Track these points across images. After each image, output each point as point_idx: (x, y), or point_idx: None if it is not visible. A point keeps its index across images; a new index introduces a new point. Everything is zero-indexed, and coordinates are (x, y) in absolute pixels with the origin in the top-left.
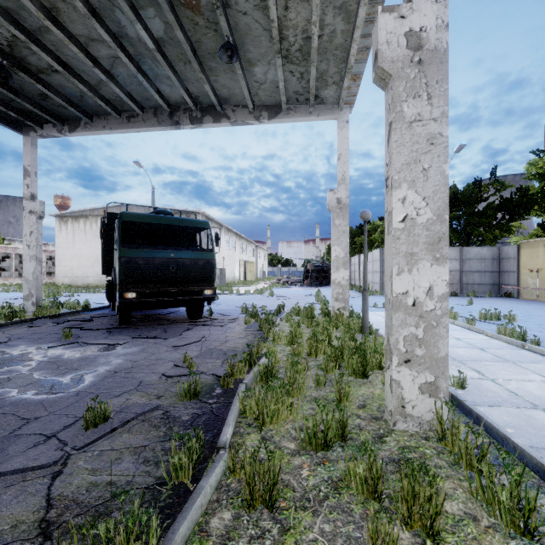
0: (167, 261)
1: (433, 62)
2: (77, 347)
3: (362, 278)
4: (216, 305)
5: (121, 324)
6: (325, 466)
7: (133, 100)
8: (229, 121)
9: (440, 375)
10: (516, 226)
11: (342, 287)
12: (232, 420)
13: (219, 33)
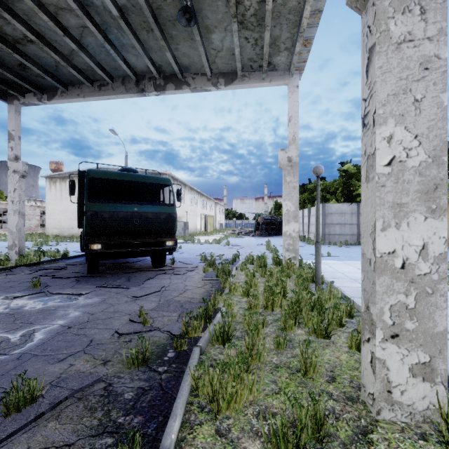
0: (131, 214)
1: None
2: (42, 296)
3: (305, 230)
4: (179, 253)
5: (89, 273)
6: None
7: (102, 69)
8: (189, 88)
9: (437, 355)
10: None
11: (293, 238)
12: (181, 406)
13: None
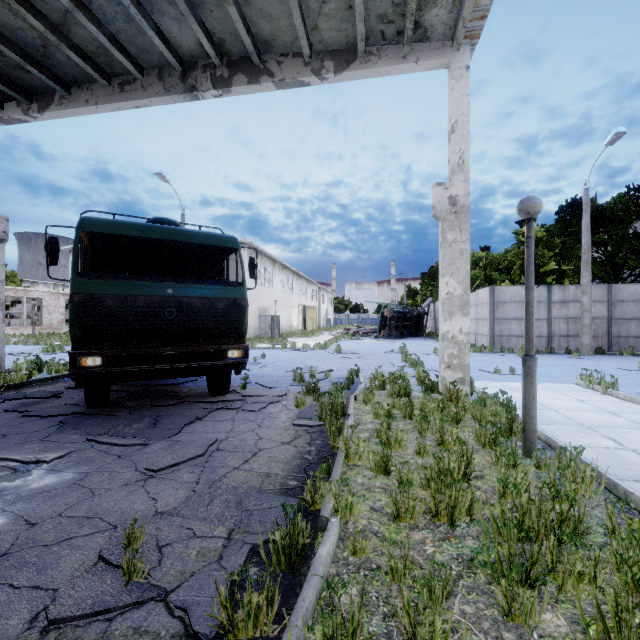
0: (160, 300)
1: None
2: None
3: None
4: (259, 367)
5: (90, 407)
6: None
7: (123, 50)
8: (272, 80)
9: None
10: None
11: (459, 345)
12: None
13: None
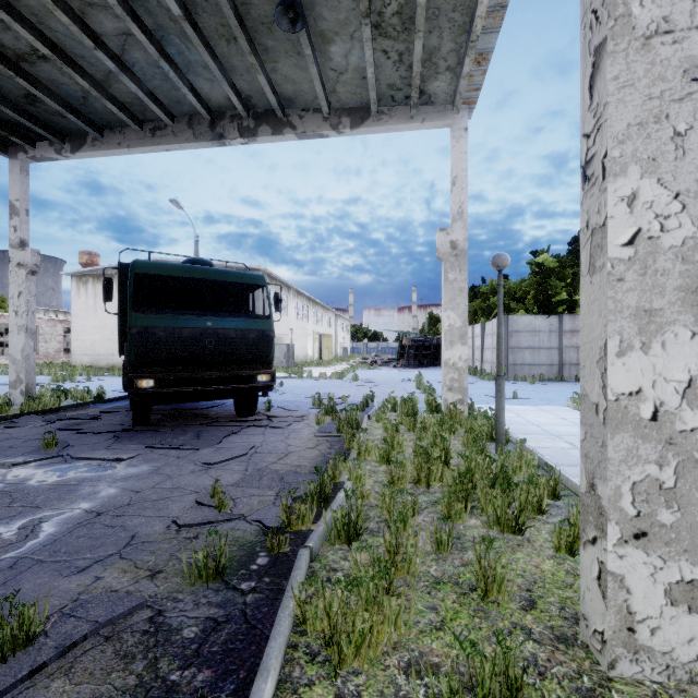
0: (201, 332)
1: None
2: (59, 463)
3: (477, 357)
4: (279, 394)
5: (136, 425)
6: None
7: (157, 102)
8: (295, 132)
9: None
10: None
11: (459, 370)
12: (277, 653)
13: None
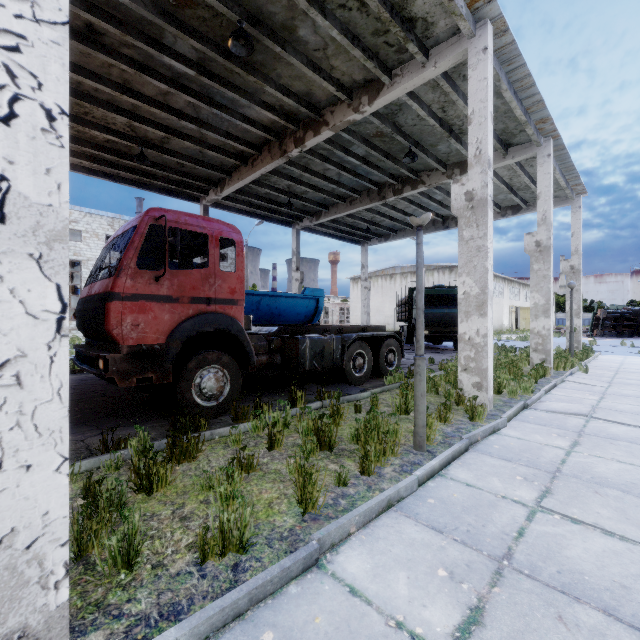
0: (443, 314)
1: (545, 251)
2: (405, 353)
3: None
4: None
5: None
6: None
7: None
8: None
9: (547, 356)
10: None
11: (575, 332)
12: None
13: None
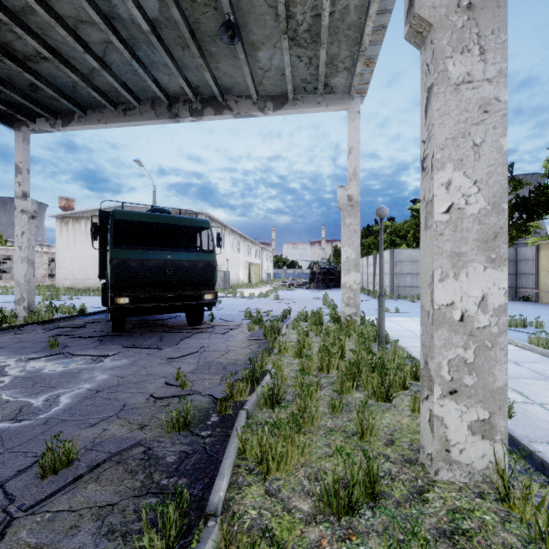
0: (163, 263)
1: (488, 6)
2: (62, 358)
3: (370, 281)
4: (219, 309)
5: (114, 332)
6: (352, 543)
7: (129, 90)
8: (231, 113)
9: (497, 411)
10: (535, 226)
11: (354, 291)
12: (228, 466)
13: (219, 12)
